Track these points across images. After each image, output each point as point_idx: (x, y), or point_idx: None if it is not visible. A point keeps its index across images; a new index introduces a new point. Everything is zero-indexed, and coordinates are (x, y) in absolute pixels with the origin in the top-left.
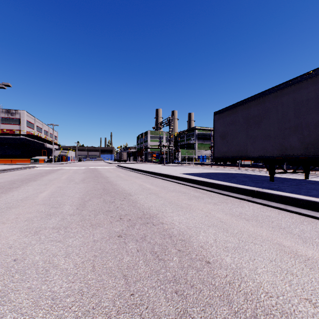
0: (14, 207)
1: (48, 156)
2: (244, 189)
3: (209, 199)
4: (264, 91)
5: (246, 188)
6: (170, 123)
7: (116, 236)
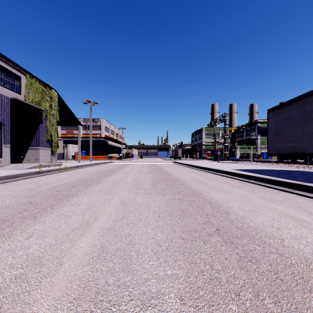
0: (118, 183)
1: (118, 153)
2: (287, 183)
3: (249, 188)
4: None
5: (289, 182)
6: (225, 119)
7: (177, 199)
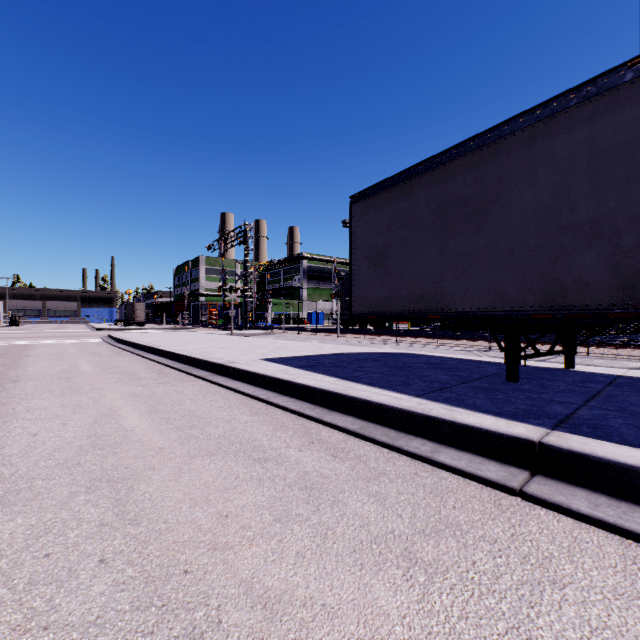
0: None
1: None
2: (486, 433)
3: (366, 500)
4: (494, 127)
5: (495, 430)
6: (248, 238)
7: None
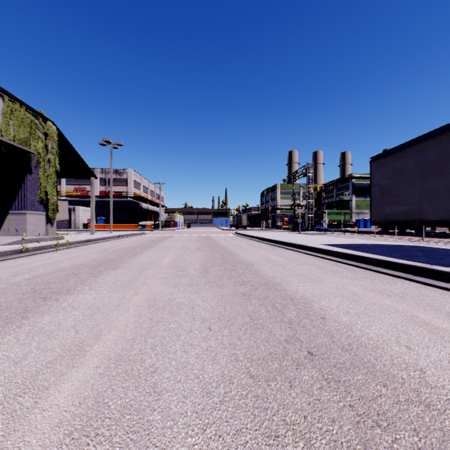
0: (147, 268)
1: (154, 221)
2: (403, 265)
3: (349, 274)
4: (448, 124)
5: (406, 263)
6: (309, 172)
7: (241, 294)
